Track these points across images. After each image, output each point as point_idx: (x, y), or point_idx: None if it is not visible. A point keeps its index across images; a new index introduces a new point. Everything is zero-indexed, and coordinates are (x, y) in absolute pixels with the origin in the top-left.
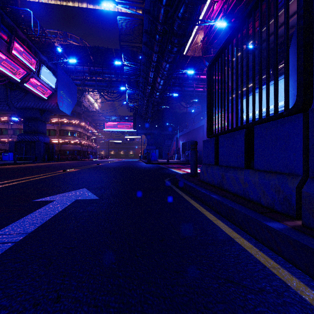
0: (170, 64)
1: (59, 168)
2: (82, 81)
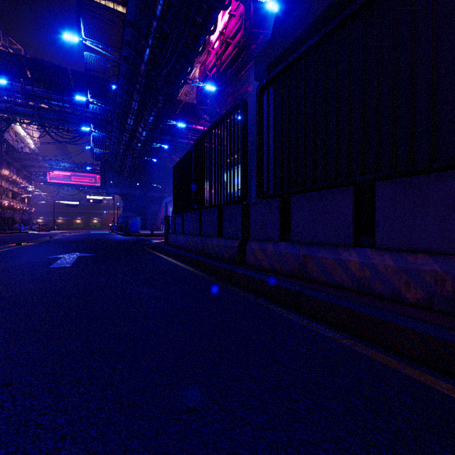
0: (155, 117)
1: None
2: (8, 104)
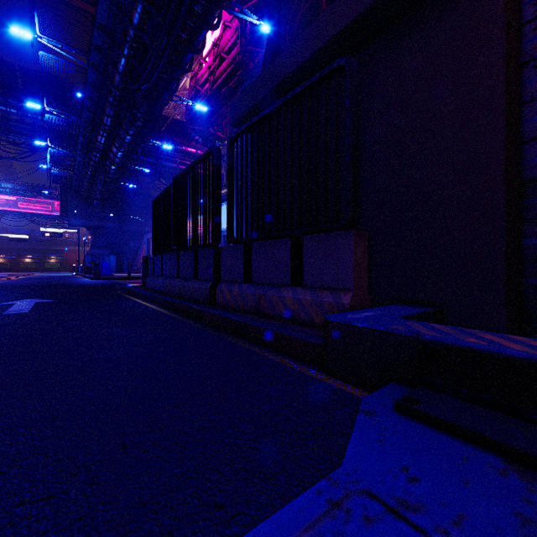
0: (134, 137)
1: None
2: None
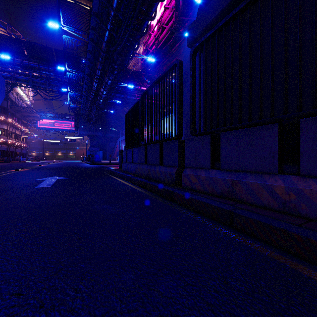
0: (112, 81)
1: (3, 169)
2: (11, 73)
